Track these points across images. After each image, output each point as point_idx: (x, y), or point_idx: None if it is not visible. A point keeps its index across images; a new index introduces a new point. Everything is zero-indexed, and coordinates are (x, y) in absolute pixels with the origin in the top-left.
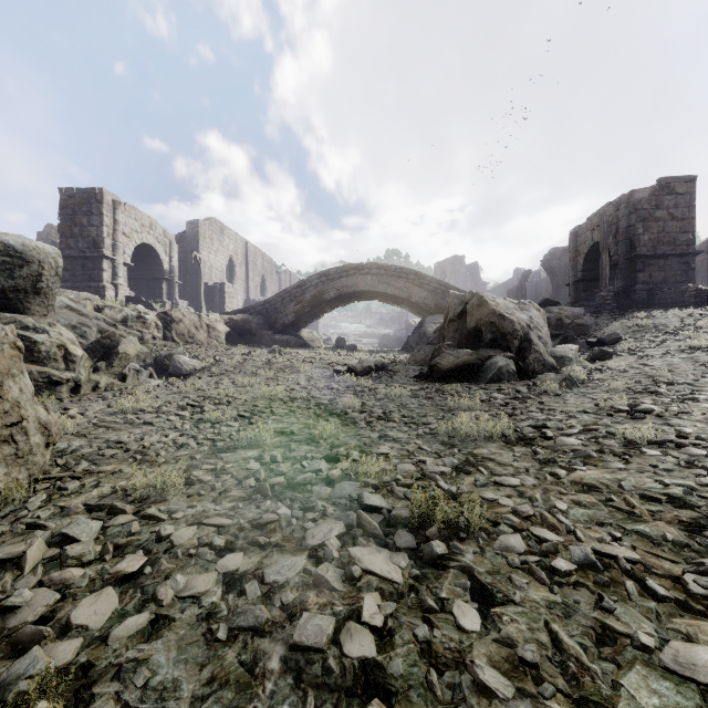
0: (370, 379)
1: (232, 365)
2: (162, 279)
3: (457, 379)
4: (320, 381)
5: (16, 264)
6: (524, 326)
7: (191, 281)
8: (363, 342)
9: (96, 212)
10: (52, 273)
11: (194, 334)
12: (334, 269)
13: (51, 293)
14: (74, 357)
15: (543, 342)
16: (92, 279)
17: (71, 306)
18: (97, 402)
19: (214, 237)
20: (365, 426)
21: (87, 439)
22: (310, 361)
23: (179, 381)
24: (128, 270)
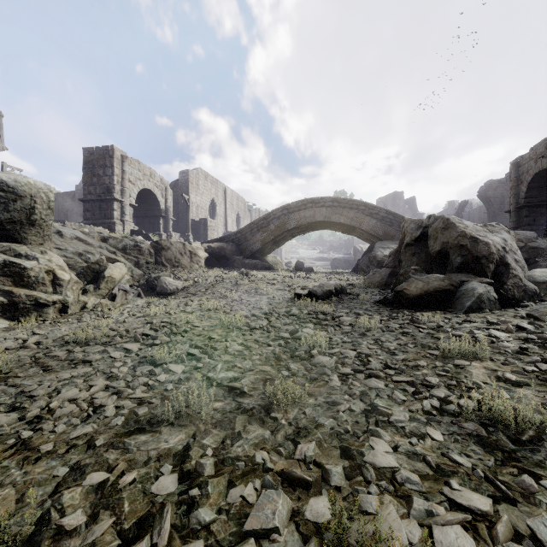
0: (332, 305)
1: (206, 286)
2: (159, 216)
3: (425, 306)
4: (281, 304)
5: (9, 199)
6: (500, 249)
7: (183, 218)
8: (317, 264)
9: (109, 165)
10: (44, 207)
11: (179, 259)
12: (294, 203)
13: (45, 225)
14: (61, 281)
15: (521, 266)
16: (106, 217)
17: (80, 238)
18: (71, 325)
19: (199, 183)
20: (340, 384)
21: (4, 387)
22: (272, 283)
23: (164, 299)
24: (135, 210)
